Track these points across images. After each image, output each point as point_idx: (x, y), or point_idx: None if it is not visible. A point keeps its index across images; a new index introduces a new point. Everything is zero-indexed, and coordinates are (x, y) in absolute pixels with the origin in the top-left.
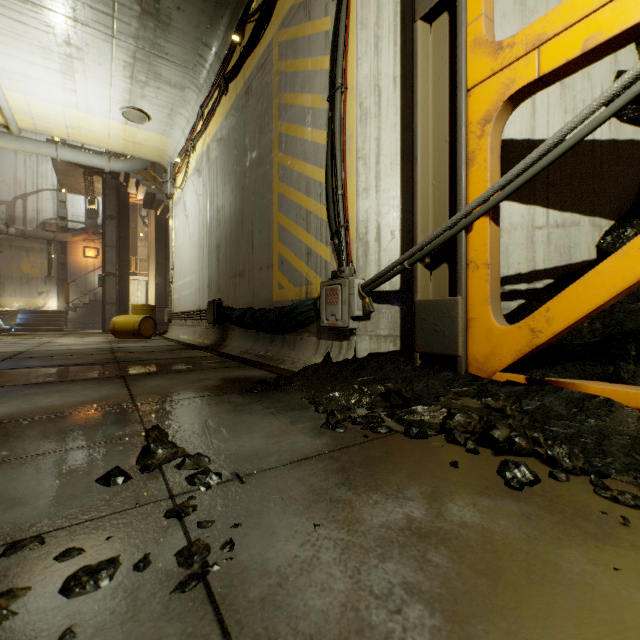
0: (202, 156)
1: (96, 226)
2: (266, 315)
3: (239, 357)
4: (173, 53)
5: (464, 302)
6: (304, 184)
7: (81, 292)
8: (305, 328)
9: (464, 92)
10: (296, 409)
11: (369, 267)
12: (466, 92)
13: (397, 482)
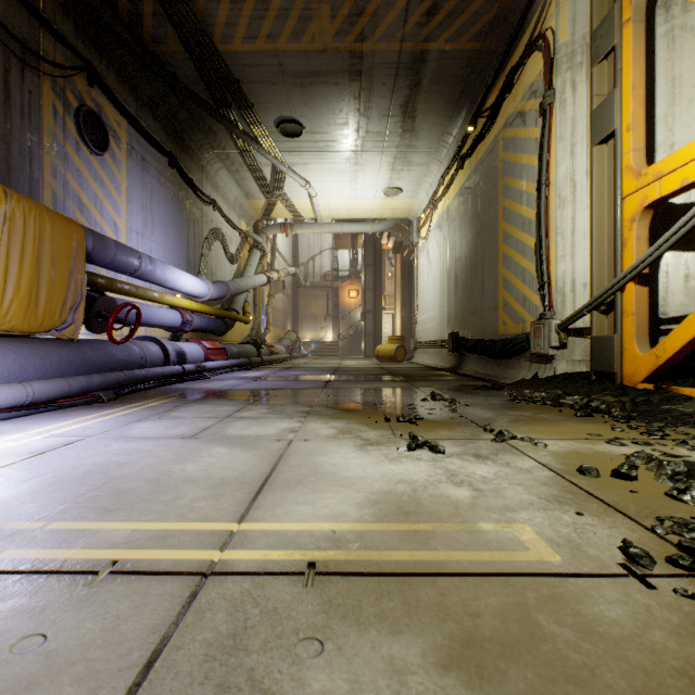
0: (442, 215)
1: (356, 272)
2: (492, 345)
3: (471, 376)
4: (421, 146)
5: (619, 338)
6: (520, 248)
7: (346, 326)
8: (521, 355)
9: (619, 201)
10: (499, 396)
11: (565, 311)
12: (621, 200)
13: (527, 411)
